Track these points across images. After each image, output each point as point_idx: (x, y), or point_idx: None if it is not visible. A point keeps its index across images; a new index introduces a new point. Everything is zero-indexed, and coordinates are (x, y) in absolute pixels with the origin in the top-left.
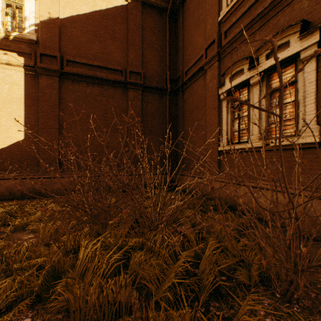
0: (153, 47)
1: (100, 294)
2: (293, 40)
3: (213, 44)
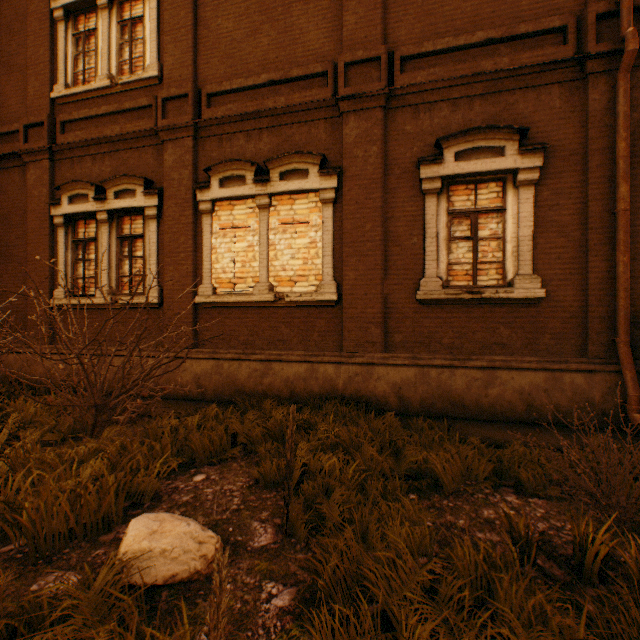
0: None
1: None
2: (140, 193)
3: (42, 128)
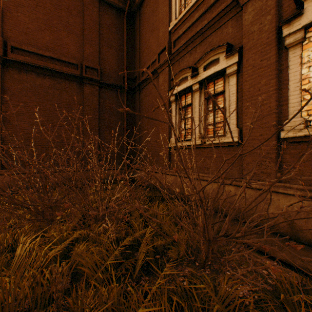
0: (110, 45)
1: (32, 284)
2: (222, 58)
3: (165, 51)
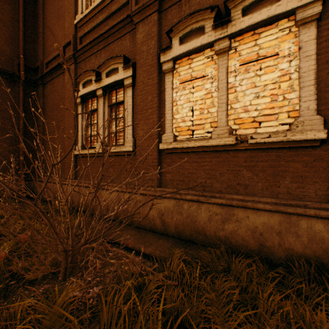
0: None
1: None
2: (120, 69)
3: (71, 45)
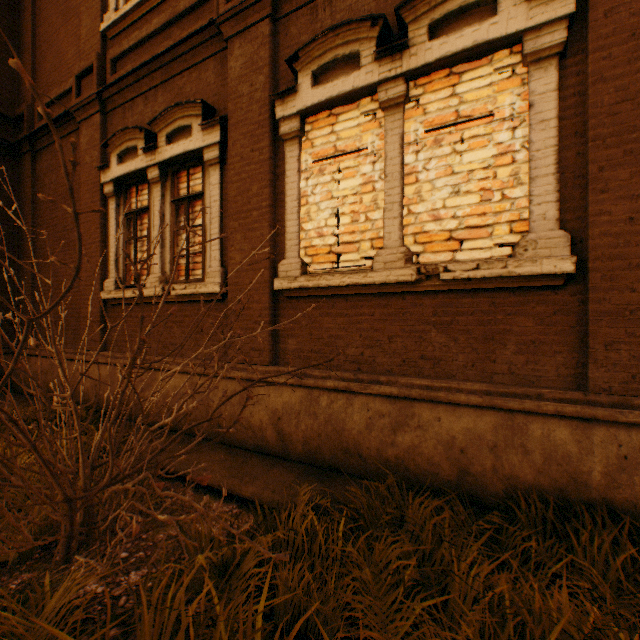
0: None
1: None
2: (197, 128)
3: (93, 74)
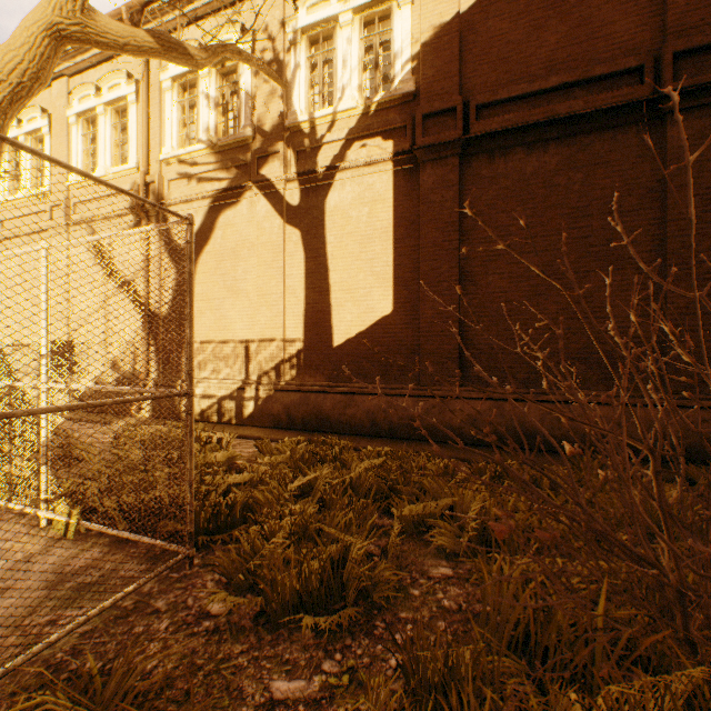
0: None
1: None
2: None
3: None
